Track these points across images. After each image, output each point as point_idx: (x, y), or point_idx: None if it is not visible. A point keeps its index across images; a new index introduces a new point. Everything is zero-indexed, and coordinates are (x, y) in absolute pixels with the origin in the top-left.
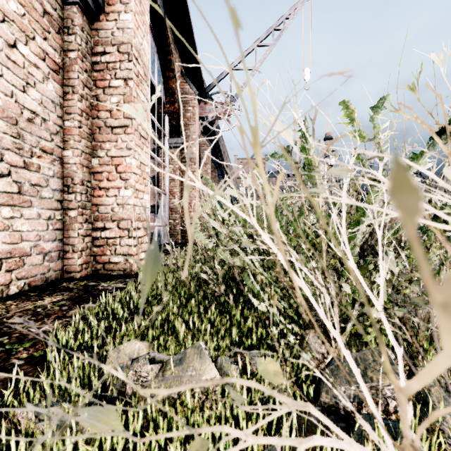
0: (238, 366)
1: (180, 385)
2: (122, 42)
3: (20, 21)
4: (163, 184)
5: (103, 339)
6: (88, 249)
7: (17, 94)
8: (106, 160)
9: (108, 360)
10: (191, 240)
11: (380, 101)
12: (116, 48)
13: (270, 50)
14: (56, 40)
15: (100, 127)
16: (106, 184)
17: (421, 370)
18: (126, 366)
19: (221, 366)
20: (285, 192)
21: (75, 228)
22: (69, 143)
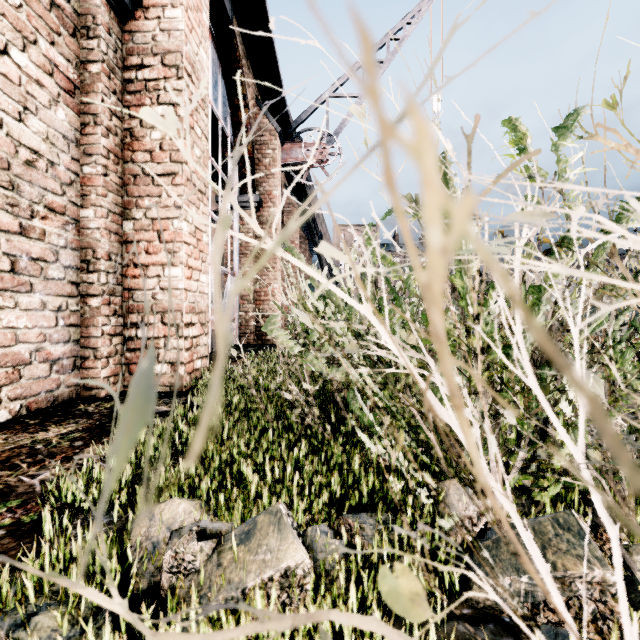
0: (339, 540)
1: (246, 576)
2: (169, 50)
3: (14, 15)
4: (231, 261)
5: (133, 493)
6: (118, 354)
7: (10, 123)
8: (144, 223)
9: (135, 531)
10: (221, 351)
11: (569, 118)
12: (159, 60)
13: (385, 68)
14: (69, 46)
15: (136, 175)
16: (144, 260)
17: (634, 551)
18: (162, 541)
19: (313, 541)
20: (408, 271)
21: (98, 324)
22: (89, 198)
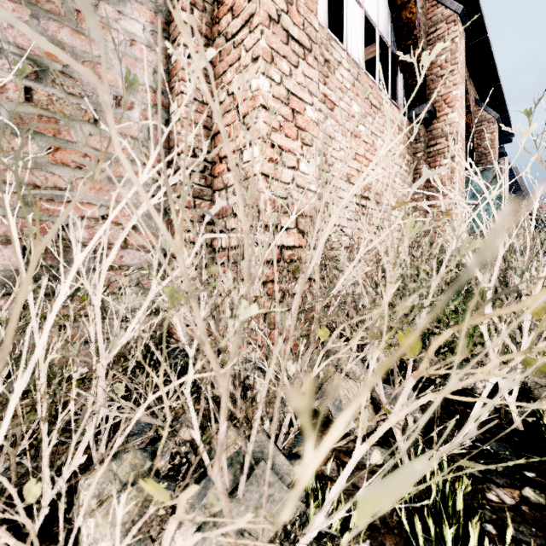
0: None
1: None
2: None
3: None
4: None
5: None
6: None
7: None
8: None
9: None
10: None
11: None
12: None
13: None
14: None
15: None
16: None
17: None
18: None
19: None
20: None
21: None
22: None
